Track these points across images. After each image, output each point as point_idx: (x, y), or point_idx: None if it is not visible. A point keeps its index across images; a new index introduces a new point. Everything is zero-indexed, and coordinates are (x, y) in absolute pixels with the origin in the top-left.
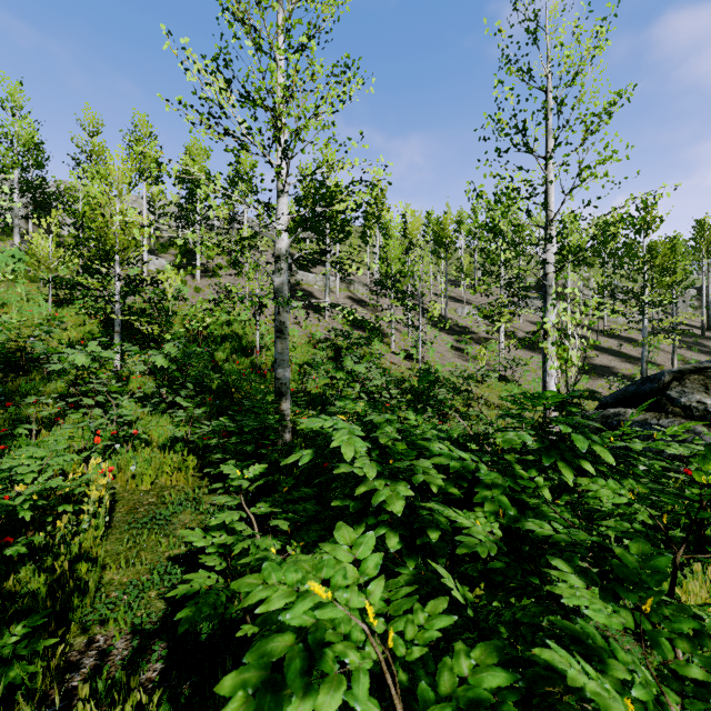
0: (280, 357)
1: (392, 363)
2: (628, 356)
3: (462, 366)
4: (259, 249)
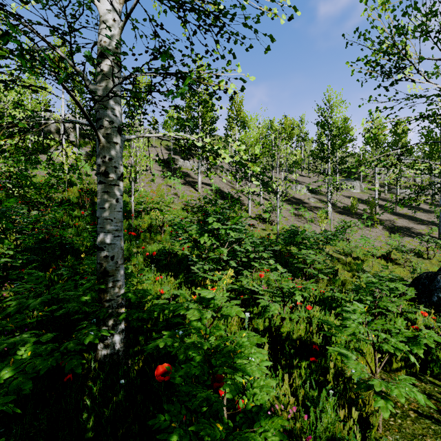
0: (103, 214)
1: (250, 225)
2: (420, 219)
3: (309, 227)
4: (153, 145)
